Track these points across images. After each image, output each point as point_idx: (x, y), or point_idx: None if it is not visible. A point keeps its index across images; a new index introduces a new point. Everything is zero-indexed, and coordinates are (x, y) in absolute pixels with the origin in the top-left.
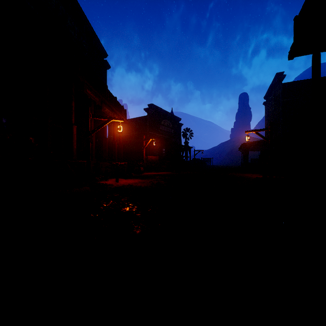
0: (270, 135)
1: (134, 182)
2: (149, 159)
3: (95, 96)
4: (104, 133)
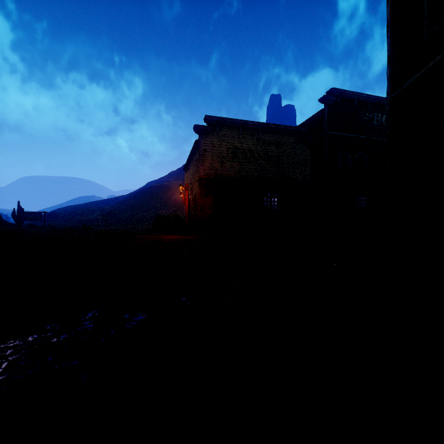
0: None
1: None
2: None
3: None
4: None
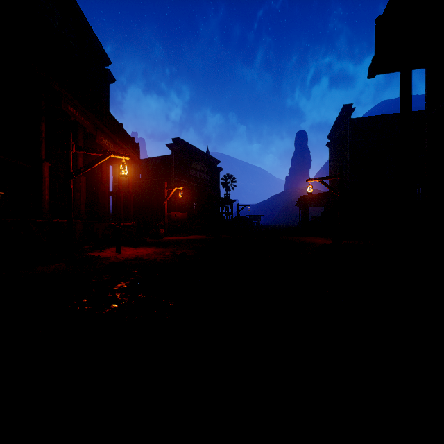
0: (339, 185)
1: (145, 253)
2: (173, 217)
3: (84, 117)
4: (102, 177)
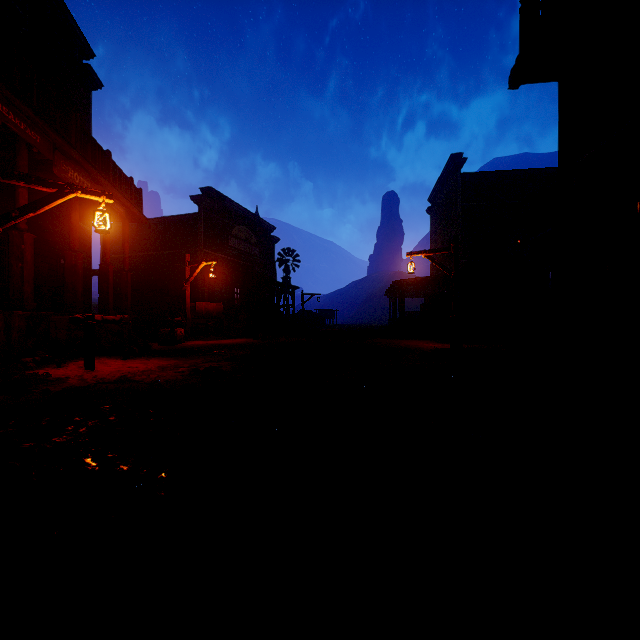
0: (454, 261)
1: (142, 369)
2: (200, 309)
3: (27, 124)
4: (71, 239)
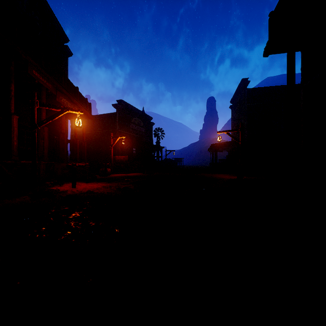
0: (240, 136)
1: (96, 187)
2: (117, 159)
3: (46, 80)
4: (62, 128)
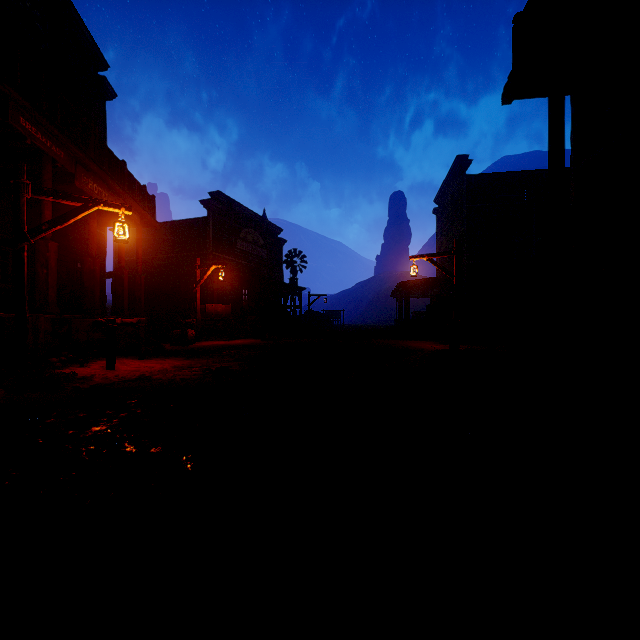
0: (455, 264)
1: (158, 369)
2: (210, 311)
3: (52, 142)
4: (90, 246)
